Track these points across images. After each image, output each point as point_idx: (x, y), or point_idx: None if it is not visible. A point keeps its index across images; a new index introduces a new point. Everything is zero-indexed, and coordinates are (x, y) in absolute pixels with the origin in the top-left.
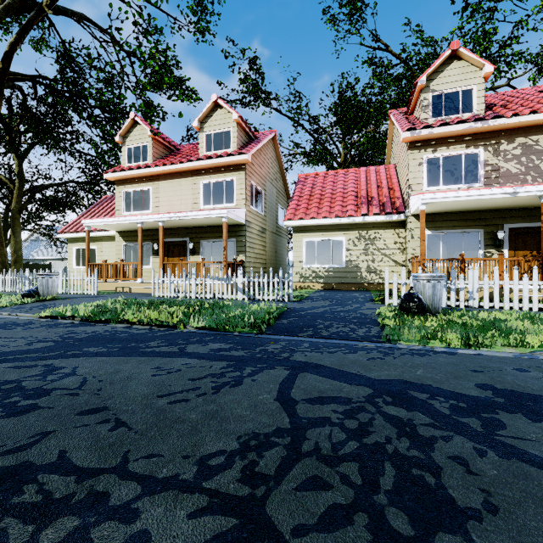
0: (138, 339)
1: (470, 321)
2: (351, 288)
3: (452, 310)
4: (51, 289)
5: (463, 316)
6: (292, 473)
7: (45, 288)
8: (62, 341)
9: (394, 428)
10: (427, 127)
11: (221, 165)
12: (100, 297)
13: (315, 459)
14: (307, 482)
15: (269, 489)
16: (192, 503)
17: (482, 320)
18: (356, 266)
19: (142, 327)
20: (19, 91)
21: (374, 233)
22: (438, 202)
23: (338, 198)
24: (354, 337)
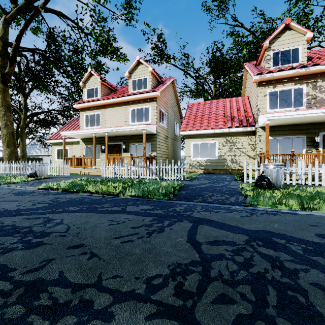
0: (97, 202)
1: (301, 193)
2: (221, 172)
3: (288, 186)
4: (44, 172)
5: (296, 190)
6: (207, 291)
7: (40, 172)
8: (52, 203)
9: (268, 263)
10: (269, 72)
11: (141, 98)
12: (71, 177)
13: (220, 282)
14: (219, 298)
15: (194, 302)
16: (146, 309)
17: (309, 192)
18: (224, 159)
19: (98, 195)
20: (25, 58)
21: (235, 139)
22: (277, 119)
23: (212, 117)
24: (228, 202)
